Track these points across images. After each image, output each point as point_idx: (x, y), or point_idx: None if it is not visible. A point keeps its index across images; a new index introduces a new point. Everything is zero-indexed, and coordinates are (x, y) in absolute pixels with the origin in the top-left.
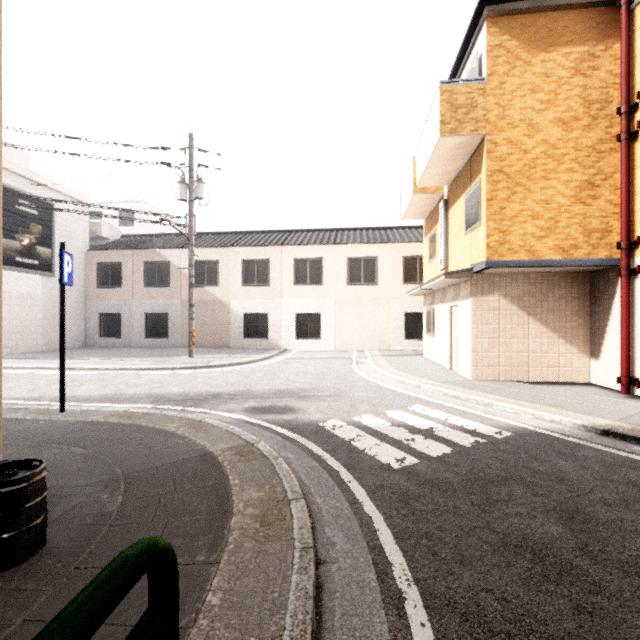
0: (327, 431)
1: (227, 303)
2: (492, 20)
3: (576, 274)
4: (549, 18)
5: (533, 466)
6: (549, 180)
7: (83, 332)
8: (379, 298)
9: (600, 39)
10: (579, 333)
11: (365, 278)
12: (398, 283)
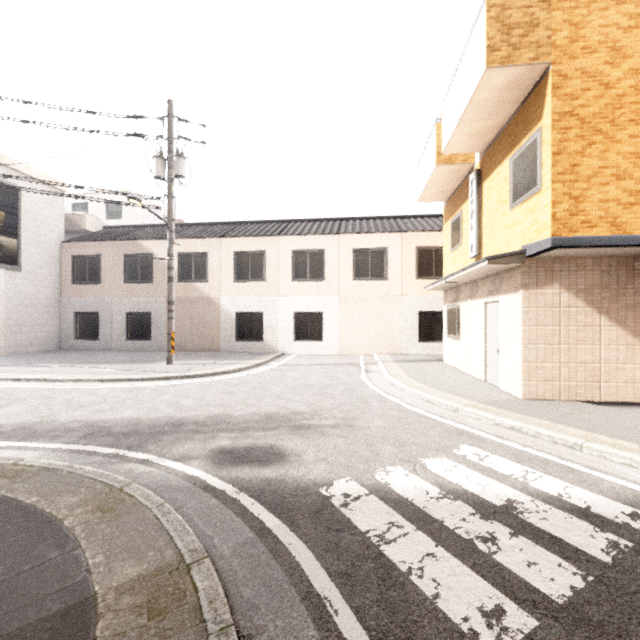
0: (335, 510)
1: (217, 301)
2: None
3: None
4: None
5: None
6: None
7: (57, 333)
8: (389, 295)
9: None
10: None
11: (373, 272)
12: (411, 278)
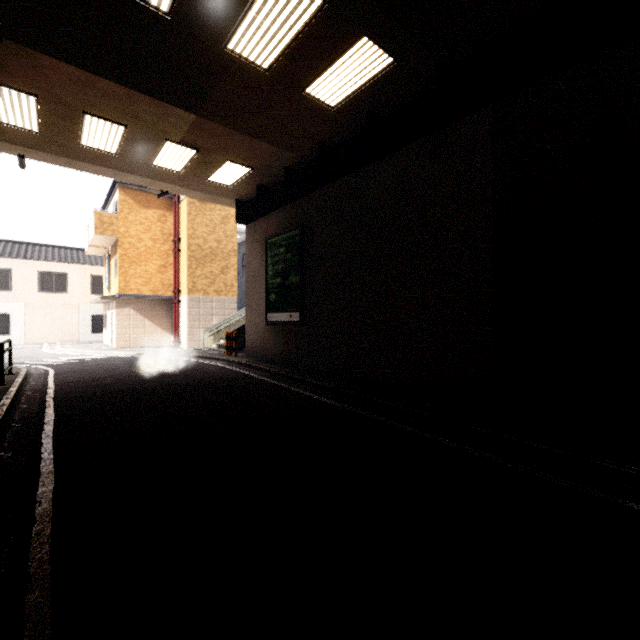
0: (26, 363)
1: None
2: (122, 188)
3: (166, 300)
4: (148, 196)
5: (105, 360)
6: (148, 262)
7: None
8: (70, 304)
9: (168, 210)
10: (167, 325)
11: (57, 288)
12: (87, 294)
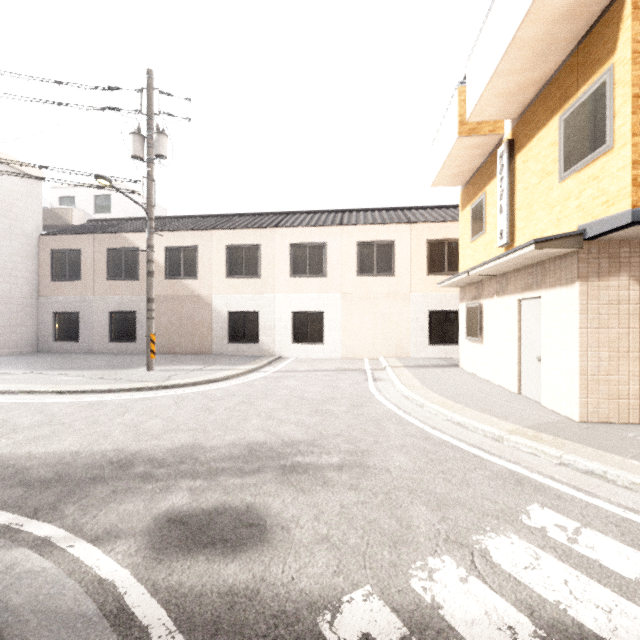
0: None
1: (208, 299)
2: None
3: None
4: None
5: None
6: None
7: (34, 335)
8: (397, 292)
9: None
10: None
11: (379, 267)
12: (421, 273)
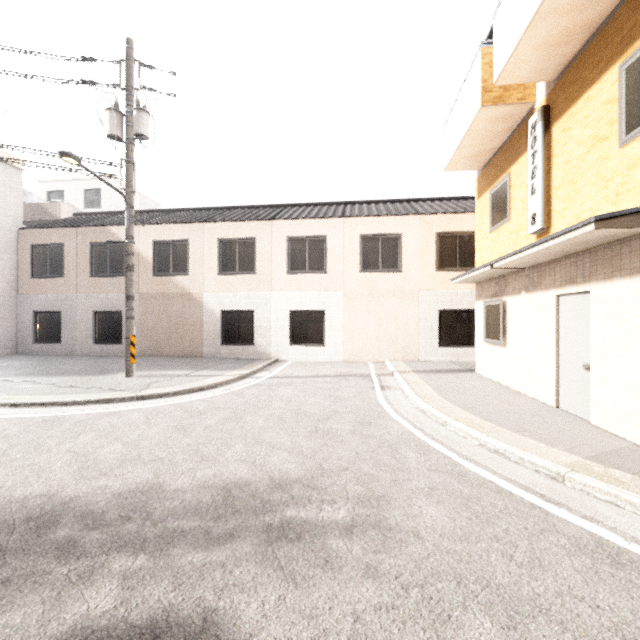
0: None
1: (199, 297)
2: None
3: None
4: None
5: None
6: None
7: (13, 336)
8: (404, 290)
9: None
10: None
11: (384, 263)
12: (430, 269)
